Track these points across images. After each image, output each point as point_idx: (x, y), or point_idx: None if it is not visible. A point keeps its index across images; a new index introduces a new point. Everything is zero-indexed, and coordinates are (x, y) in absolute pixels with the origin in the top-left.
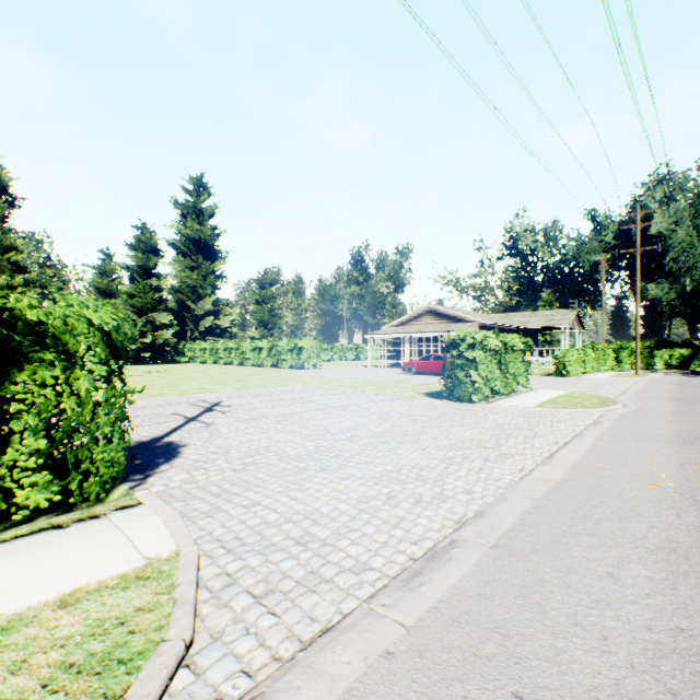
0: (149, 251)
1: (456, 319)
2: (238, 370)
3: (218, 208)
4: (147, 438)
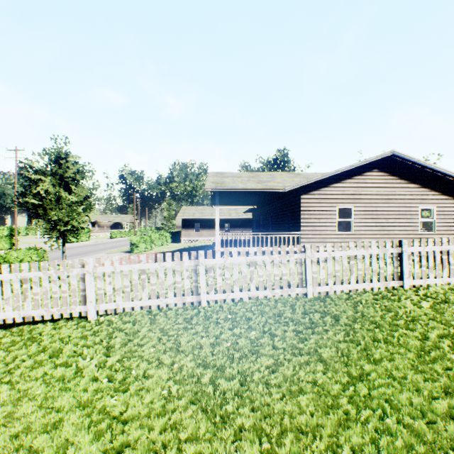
0: None
1: None
2: None
3: None
4: None
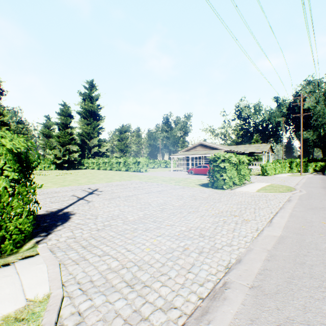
0: (67, 115)
1: (213, 148)
2: (109, 172)
3: (100, 96)
4: (55, 209)
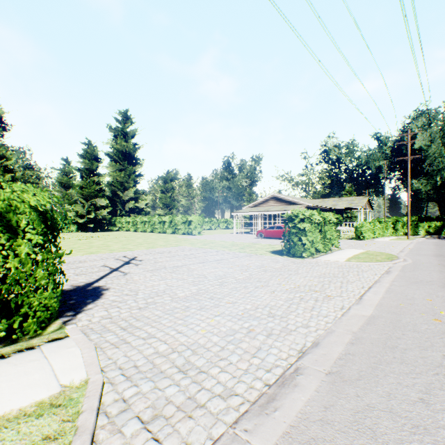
0: (92, 158)
1: (290, 203)
2: (150, 235)
3: (137, 131)
4: (82, 283)
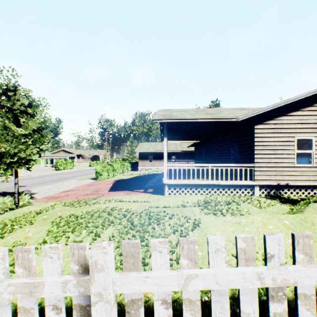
0: None
1: (71, 153)
2: None
3: None
4: None
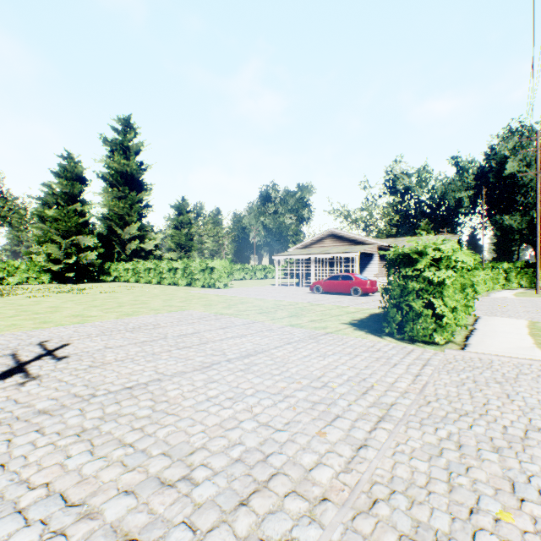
0: (74, 179)
1: (356, 242)
2: (152, 289)
3: (143, 145)
4: None
